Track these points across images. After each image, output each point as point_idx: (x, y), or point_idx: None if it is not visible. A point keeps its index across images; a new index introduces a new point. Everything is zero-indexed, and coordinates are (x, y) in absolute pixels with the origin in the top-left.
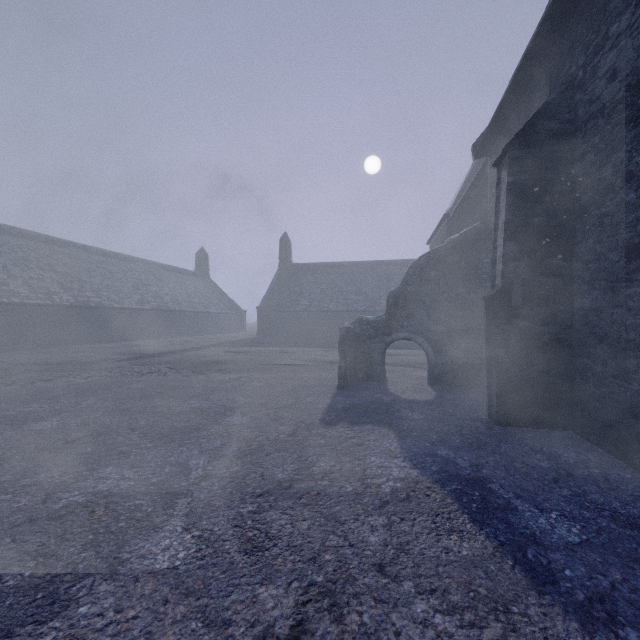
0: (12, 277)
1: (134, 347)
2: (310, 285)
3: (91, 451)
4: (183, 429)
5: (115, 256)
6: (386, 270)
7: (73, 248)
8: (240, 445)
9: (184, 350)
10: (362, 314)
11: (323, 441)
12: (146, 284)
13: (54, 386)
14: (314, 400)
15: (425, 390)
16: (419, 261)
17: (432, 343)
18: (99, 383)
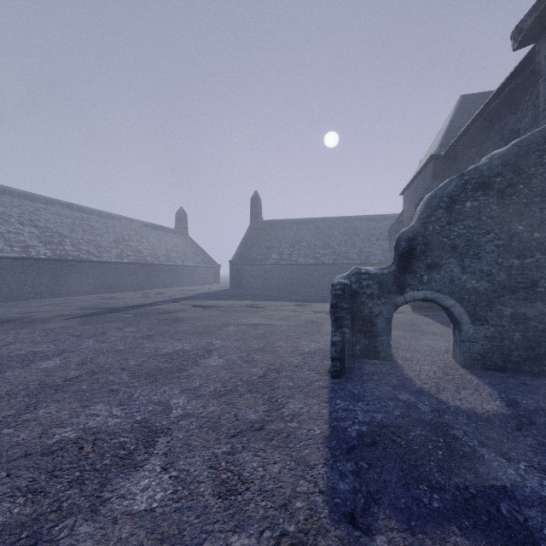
0: None
1: (106, 300)
2: (279, 240)
3: None
4: None
5: (99, 214)
6: (352, 225)
7: (58, 205)
8: None
9: (152, 304)
10: (330, 267)
11: None
12: (127, 239)
13: None
14: (300, 408)
15: (469, 382)
16: (447, 187)
17: (469, 307)
18: (7, 357)
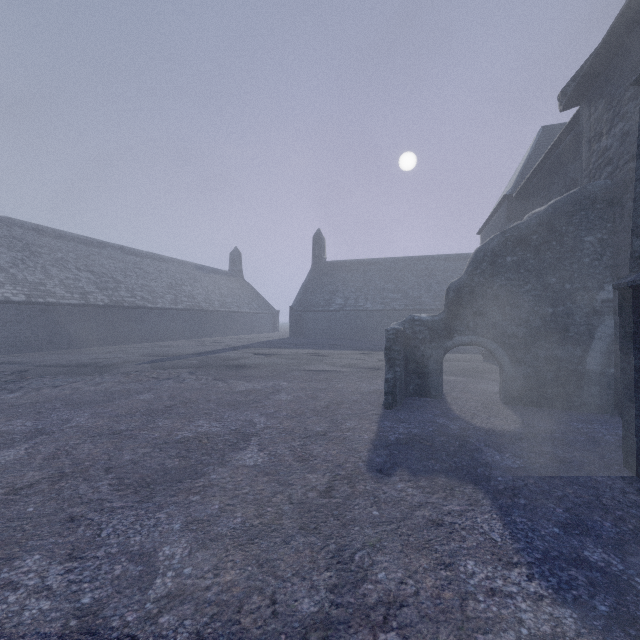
0: (49, 277)
1: (164, 348)
2: (345, 283)
3: (31, 513)
4: (174, 472)
5: (151, 257)
6: (427, 266)
7: (111, 249)
8: (246, 512)
9: (212, 351)
10: (401, 313)
11: (376, 511)
12: (180, 284)
13: (57, 394)
14: (355, 425)
15: (503, 413)
16: (490, 243)
17: (509, 350)
18: (107, 391)
